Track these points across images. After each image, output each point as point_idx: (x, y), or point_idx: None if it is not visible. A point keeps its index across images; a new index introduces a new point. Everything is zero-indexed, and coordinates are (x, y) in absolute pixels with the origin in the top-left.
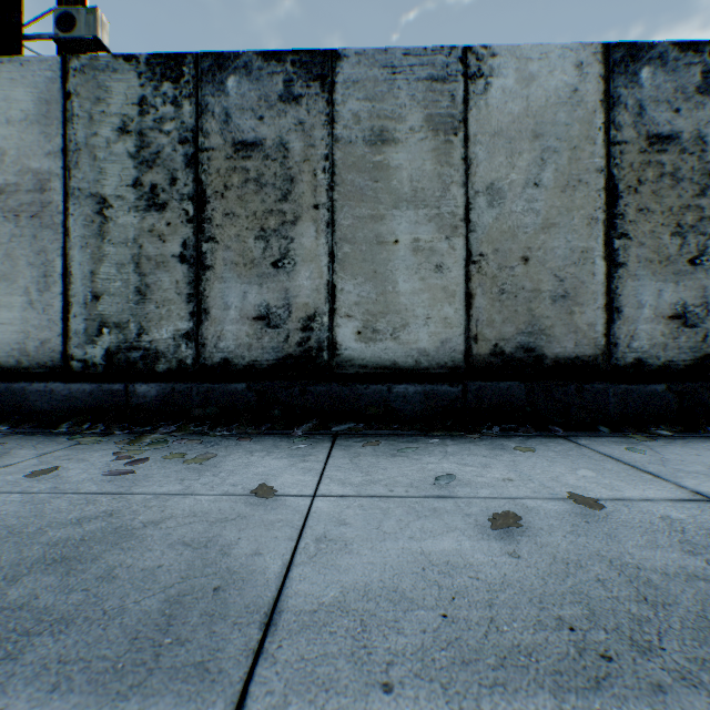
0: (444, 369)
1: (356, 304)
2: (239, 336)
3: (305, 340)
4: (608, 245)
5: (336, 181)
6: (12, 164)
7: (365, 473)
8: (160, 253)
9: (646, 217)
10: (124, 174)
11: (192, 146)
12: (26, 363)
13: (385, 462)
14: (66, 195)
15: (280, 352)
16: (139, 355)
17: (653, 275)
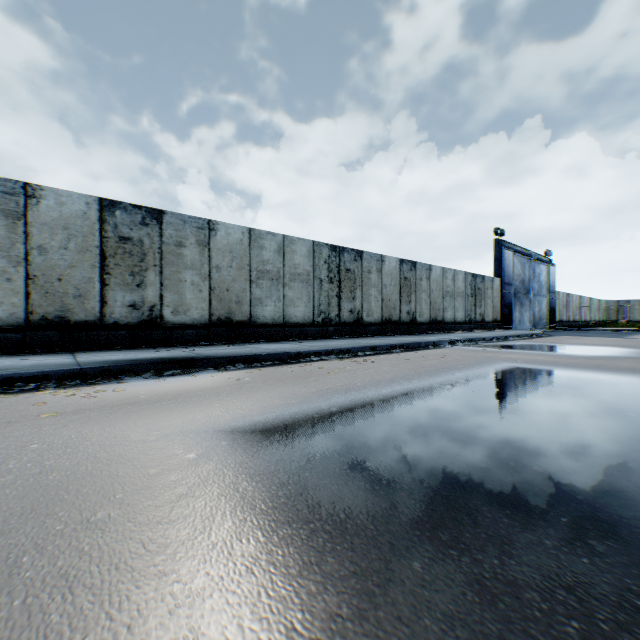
0: (14, 327)
1: None
2: None
3: None
4: (102, 277)
5: None
6: None
7: None
8: None
9: (120, 268)
10: None
11: None
12: None
13: None
14: None
15: None
16: None
17: (123, 290)
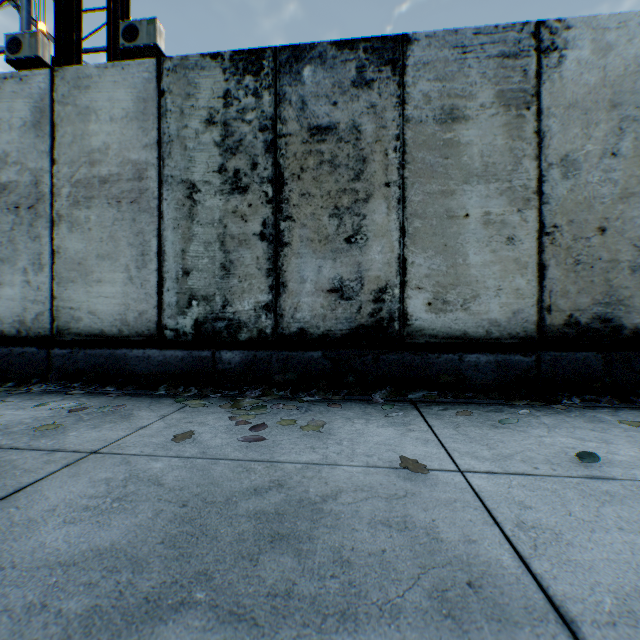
0: (515, 340)
1: (426, 276)
2: (314, 308)
3: (377, 310)
4: None
5: (407, 159)
6: (114, 157)
7: (486, 446)
8: (242, 232)
9: None
10: (210, 161)
11: (271, 133)
12: (125, 332)
13: (493, 433)
14: (159, 182)
15: (352, 322)
16: (223, 325)
17: None
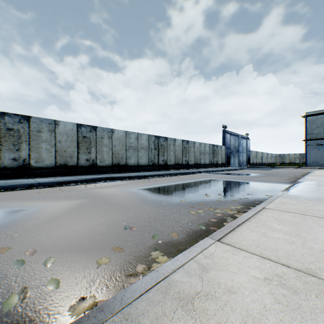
0: (52, 167)
1: (35, 157)
2: (9, 162)
3: (24, 163)
4: (78, 150)
5: (31, 137)
6: None
7: (40, 179)
8: None
9: (83, 147)
10: None
11: None
12: None
13: (42, 178)
14: None
15: (18, 165)
16: None
17: (84, 154)
